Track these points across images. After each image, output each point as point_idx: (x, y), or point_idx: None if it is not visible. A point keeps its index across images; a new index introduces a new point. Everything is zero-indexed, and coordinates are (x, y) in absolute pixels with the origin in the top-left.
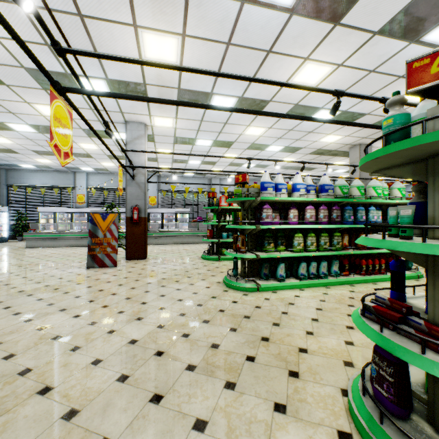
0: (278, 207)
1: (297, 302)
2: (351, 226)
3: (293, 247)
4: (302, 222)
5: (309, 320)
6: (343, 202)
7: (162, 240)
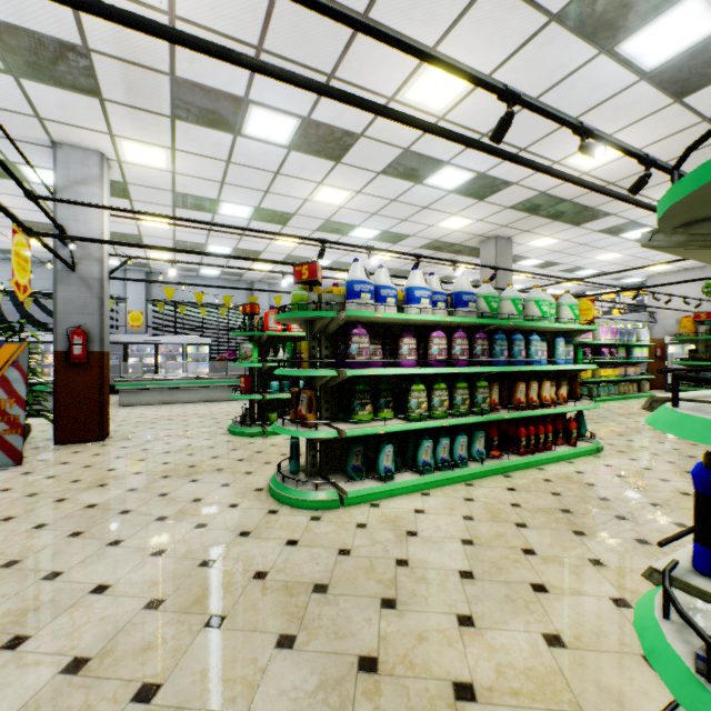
0: (380, 333)
1: (422, 529)
2: (505, 368)
3: (408, 412)
4: (423, 362)
5: (455, 579)
6: (492, 326)
7: (153, 396)
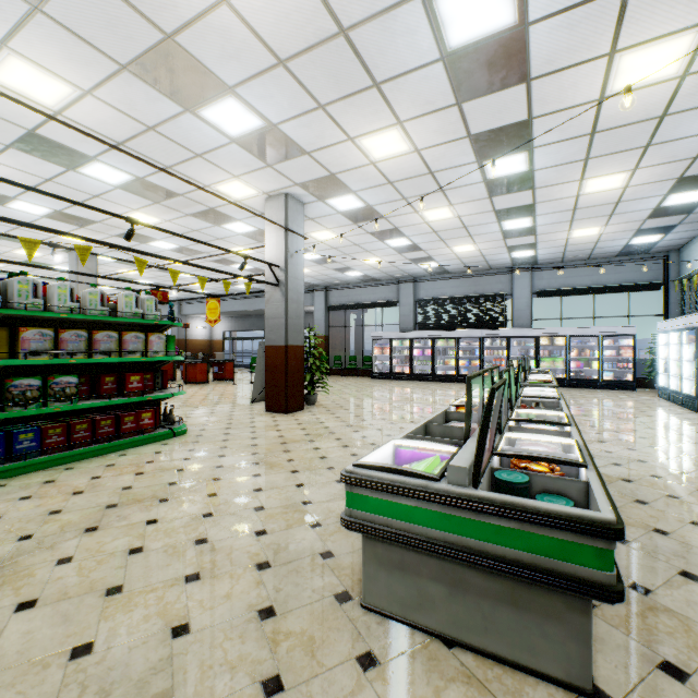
0: None
1: None
2: None
3: None
4: None
5: None
6: None
7: None
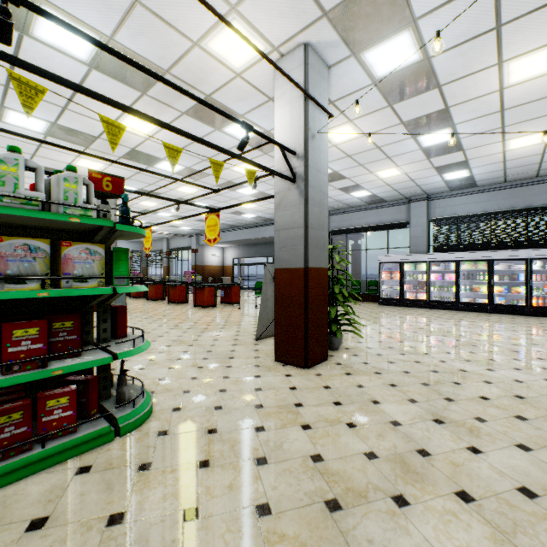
0: None
1: None
2: None
3: None
4: None
5: None
6: None
7: None
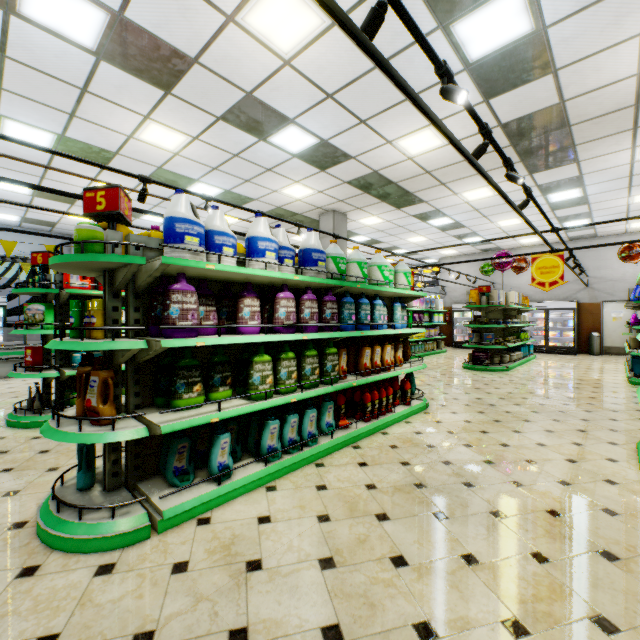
0: (215, 292)
1: (269, 552)
2: (354, 333)
3: (250, 389)
4: (268, 328)
5: None
6: (341, 288)
7: None
